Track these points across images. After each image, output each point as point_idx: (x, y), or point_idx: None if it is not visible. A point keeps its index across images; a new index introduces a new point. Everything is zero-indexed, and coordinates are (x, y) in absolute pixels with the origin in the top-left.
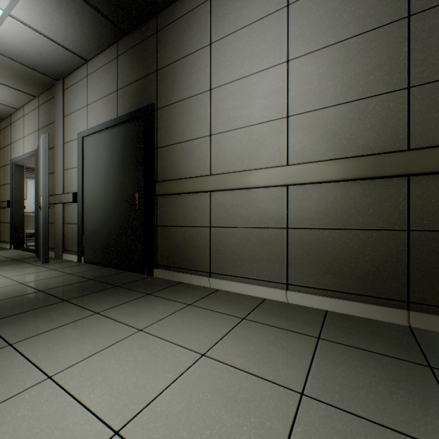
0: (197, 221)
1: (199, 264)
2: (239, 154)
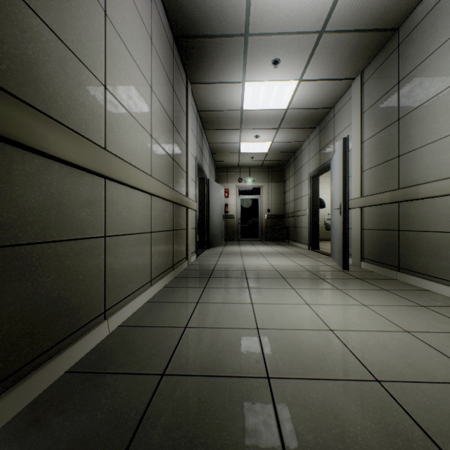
0: (89, 227)
1: (92, 307)
2: (130, 145)
